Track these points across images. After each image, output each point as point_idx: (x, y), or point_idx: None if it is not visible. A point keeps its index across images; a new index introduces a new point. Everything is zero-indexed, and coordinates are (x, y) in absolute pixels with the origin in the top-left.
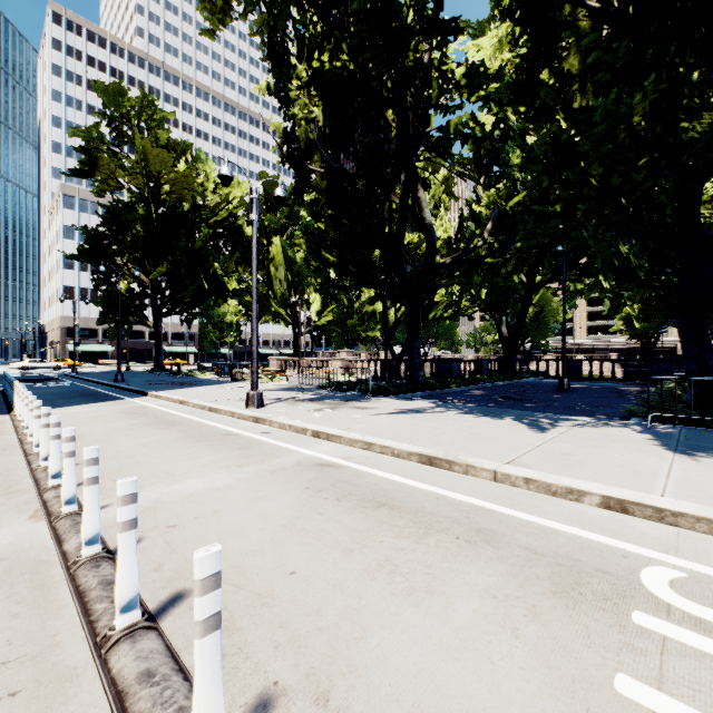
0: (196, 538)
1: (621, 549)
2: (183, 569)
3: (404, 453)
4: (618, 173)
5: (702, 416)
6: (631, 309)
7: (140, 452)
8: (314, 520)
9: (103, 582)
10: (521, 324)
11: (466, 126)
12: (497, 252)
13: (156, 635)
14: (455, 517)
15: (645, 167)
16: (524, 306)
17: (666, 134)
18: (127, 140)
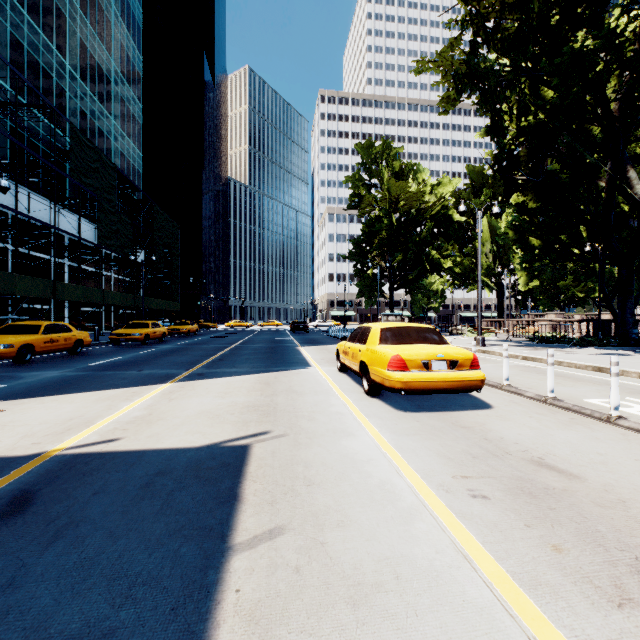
0: None
1: None
2: None
3: (583, 366)
4: None
5: None
6: None
7: None
8: (525, 375)
9: None
10: None
11: None
12: None
13: None
14: (598, 381)
15: None
16: None
17: None
18: (374, 175)
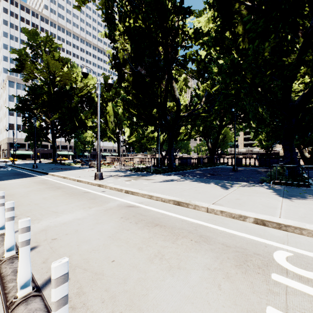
0: (66, 245)
1: (264, 243)
2: None
3: (167, 200)
4: (258, 77)
5: (292, 181)
6: (261, 136)
7: (42, 202)
8: (124, 233)
9: (14, 271)
10: (217, 142)
11: (193, 55)
12: (207, 111)
13: (40, 299)
14: (190, 230)
15: (269, 75)
16: (218, 135)
17: (278, 61)
18: (39, 56)
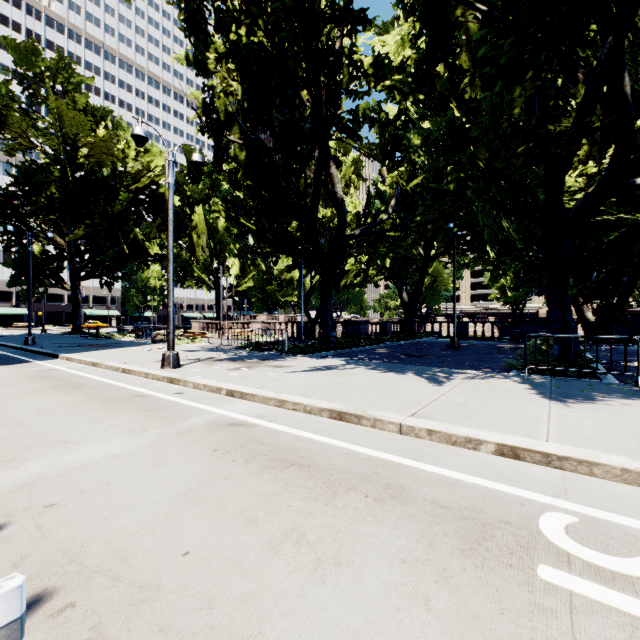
0: (77, 518)
1: (518, 497)
2: (50, 562)
3: (316, 410)
4: (501, 158)
5: (566, 367)
6: (505, 280)
7: (34, 419)
8: (218, 487)
9: None
10: (419, 291)
11: (373, 111)
12: (399, 226)
13: None
14: (363, 473)
15: (523, 154)
16: (421, 276)
17: (538, 128)
18: (41, 101)
